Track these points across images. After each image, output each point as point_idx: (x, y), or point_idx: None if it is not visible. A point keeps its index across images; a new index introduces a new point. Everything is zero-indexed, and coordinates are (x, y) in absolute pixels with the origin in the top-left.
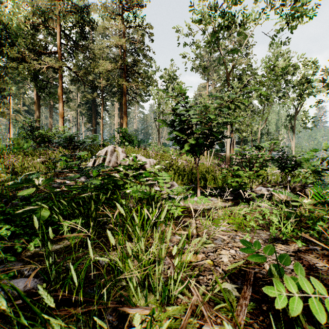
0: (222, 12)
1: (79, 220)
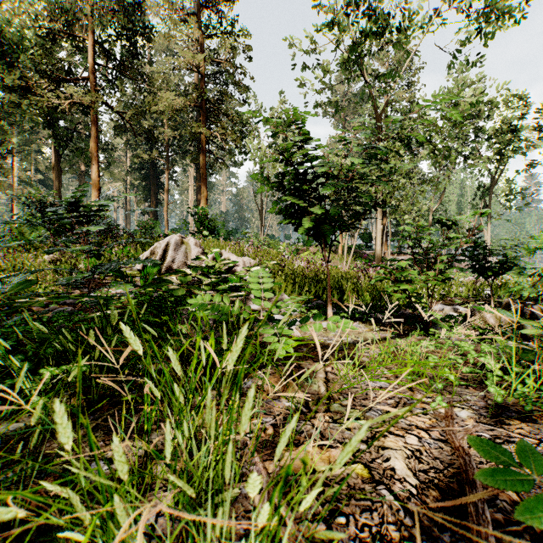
0: (370, 6)
1: (76, 365)
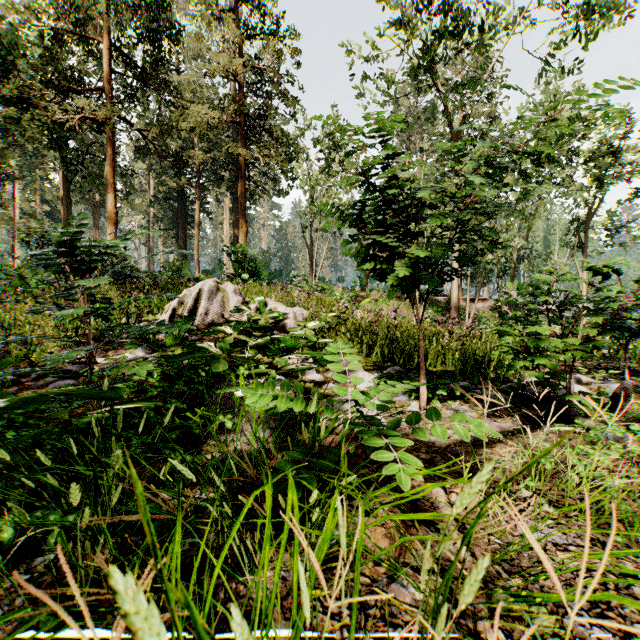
0: None
1: (57, 513)
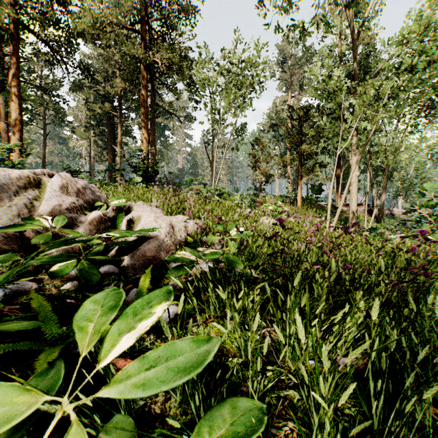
0: None
1: None
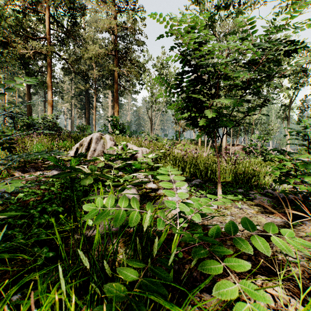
0: None
1: None
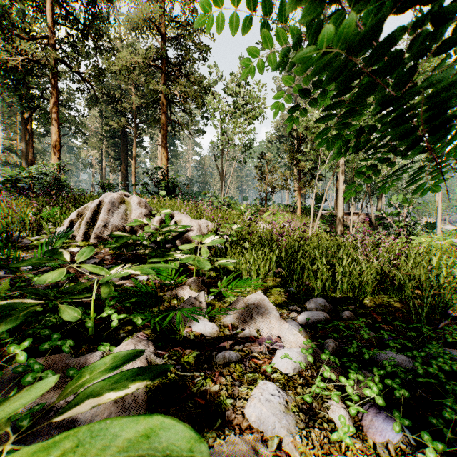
0: None
1: None
